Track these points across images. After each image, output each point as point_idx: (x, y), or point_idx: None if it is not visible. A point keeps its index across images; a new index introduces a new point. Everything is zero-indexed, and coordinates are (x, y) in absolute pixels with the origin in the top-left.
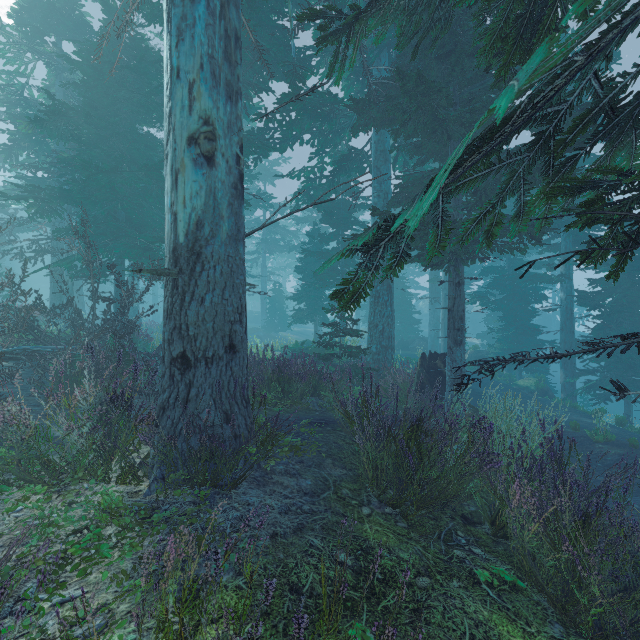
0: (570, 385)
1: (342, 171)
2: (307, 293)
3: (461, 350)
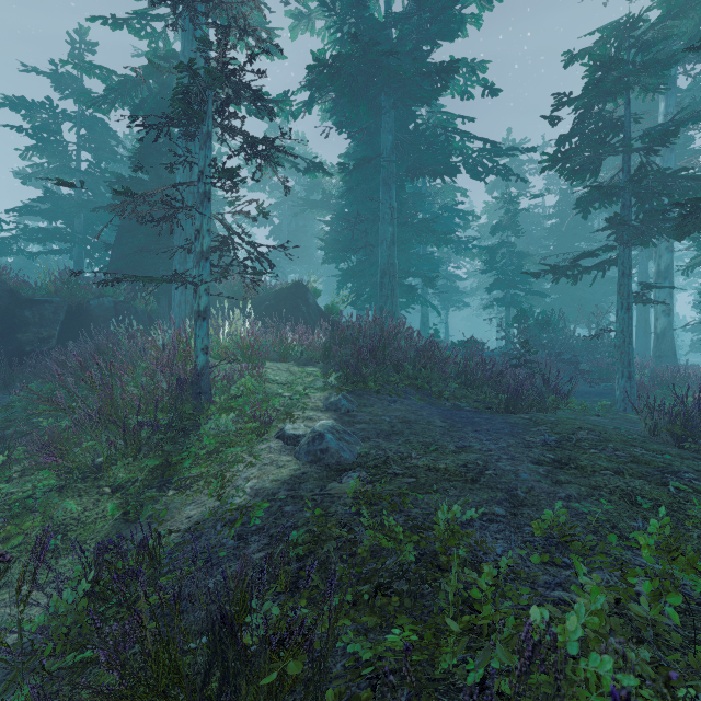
0: None
1: None
2: None
3: None
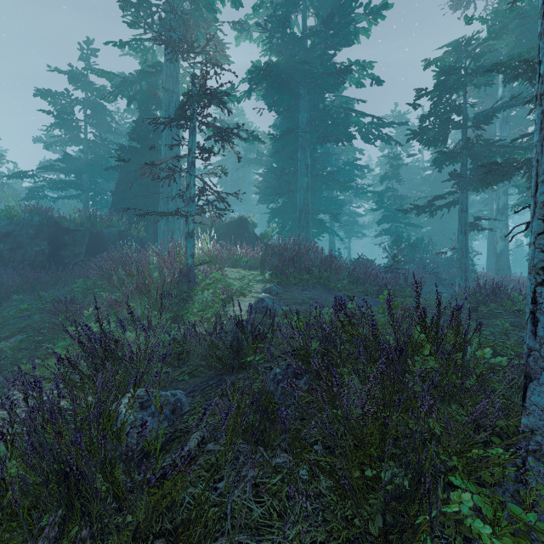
0: None
1: None
2: None
3: None
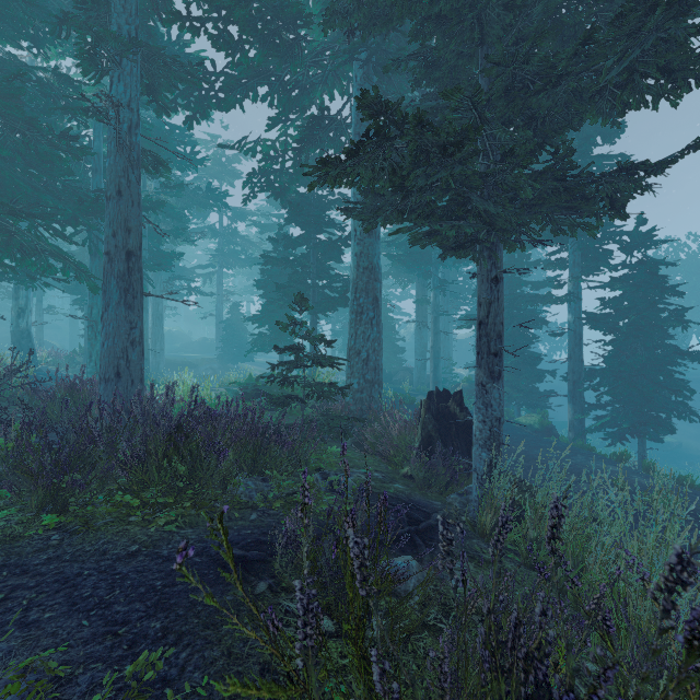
0: (579, 422)
1: (312, 144)
2: (269, 313)
3: (499, 388)
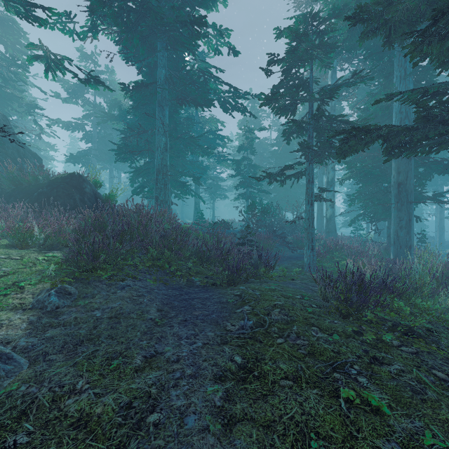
0: None
1: None
2: (349, 213)
3: None
